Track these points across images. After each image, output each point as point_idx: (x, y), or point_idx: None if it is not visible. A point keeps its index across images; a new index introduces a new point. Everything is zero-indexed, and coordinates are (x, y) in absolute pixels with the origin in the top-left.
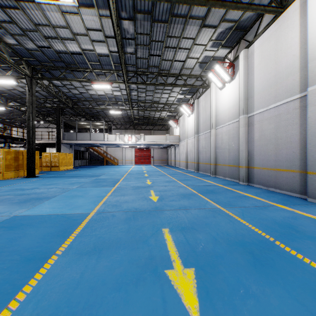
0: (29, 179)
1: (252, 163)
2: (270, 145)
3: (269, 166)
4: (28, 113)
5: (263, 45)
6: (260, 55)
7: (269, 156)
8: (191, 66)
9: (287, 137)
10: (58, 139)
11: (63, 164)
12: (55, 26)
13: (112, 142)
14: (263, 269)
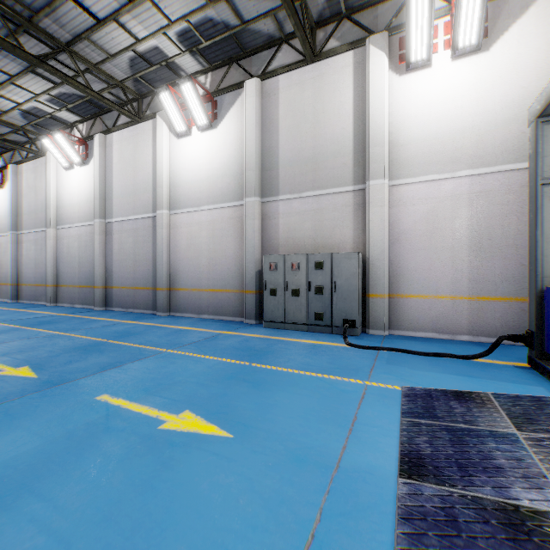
0: None
1: (111, 281)
2: (130, 261)
3: (128, 285)
4: None
5: (123, 144)
6: (120, 153)
7: (128, 274)
8: (3, 107)
9: (144, 254)
10: None
11: None
12: None
13: None
14: (91, 353)
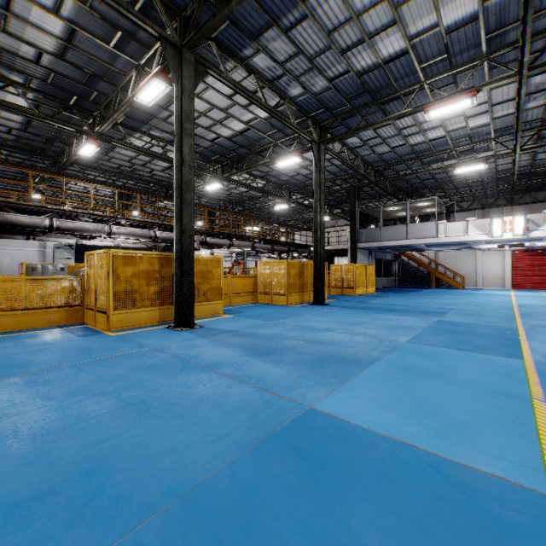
0: (316, 308)
1: None
2: None
3: None
4: (315, 202)
5: None
6: None
7: None
8: None
9: None
10: (352, 241)
11: (361, 284)
12: (360, 13)
13: (457, 238)
14: None
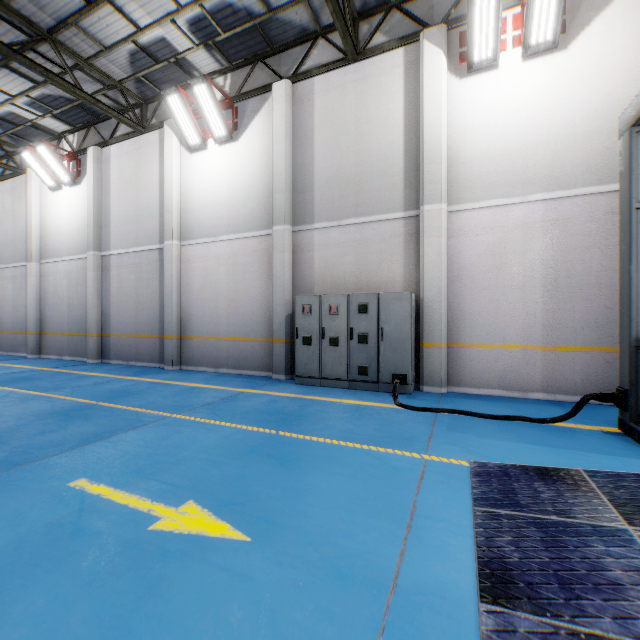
0: None
1: (108, 328)
2: (131, 303)
3: (130, 332)
4: None
5: (123, 159)
6: (119, 170)
7: (130, 318)
8: None
9: (148, 294)
10: None
11: None
12: None
13: None
14: (73, 419)
